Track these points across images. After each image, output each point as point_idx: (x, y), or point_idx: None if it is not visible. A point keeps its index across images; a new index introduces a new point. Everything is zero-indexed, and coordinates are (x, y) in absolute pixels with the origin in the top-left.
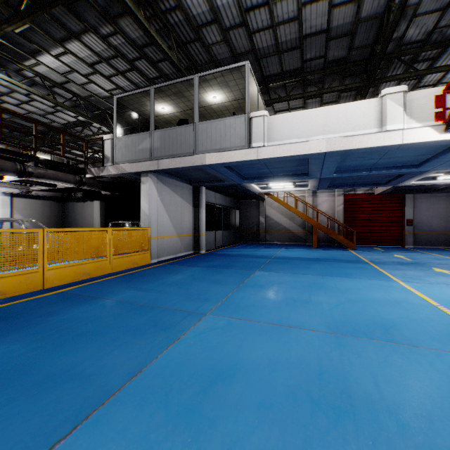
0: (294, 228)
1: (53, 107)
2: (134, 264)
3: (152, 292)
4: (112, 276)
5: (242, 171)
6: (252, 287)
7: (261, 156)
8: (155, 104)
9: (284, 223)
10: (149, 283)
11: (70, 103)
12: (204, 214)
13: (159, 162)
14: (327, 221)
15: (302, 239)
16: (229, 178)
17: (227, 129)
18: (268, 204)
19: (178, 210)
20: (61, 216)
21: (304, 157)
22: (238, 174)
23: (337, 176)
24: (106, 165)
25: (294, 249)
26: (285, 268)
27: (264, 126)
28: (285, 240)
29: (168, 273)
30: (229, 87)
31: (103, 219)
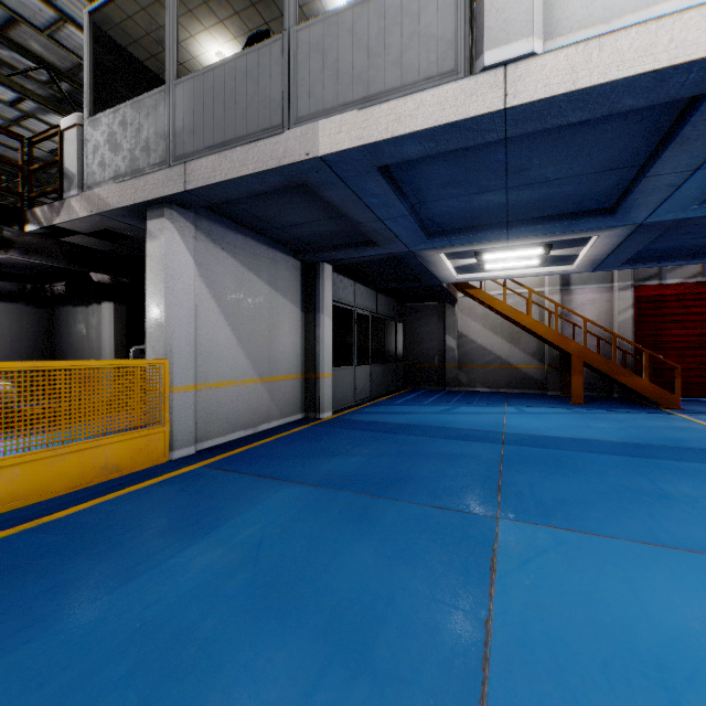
0: (521, 359)
1: (14, 104)
2: (106, 470)
3: None
4: None
5: (426, 202)
6: None
7: (519, 94)
8: (195, 37)
9: (498, 349)
10: (24, 631)
11: (44, 91)
12: (330, 327)
13: (187, 168)
14: (596, 345)
15: (538, 382)
16: (390, 228)
17: (390, 27)
18: (463, 311)
19: (263, 316)
20: (45, 335)
21: (696, 89)
22: (414, 213)
23: (695, 216)
24: (67, 196)
25: (534, 407)
26: (587, 502)
27: None
28: (499, 383)
29: (180, 524)
30: None
31: (122, 341)
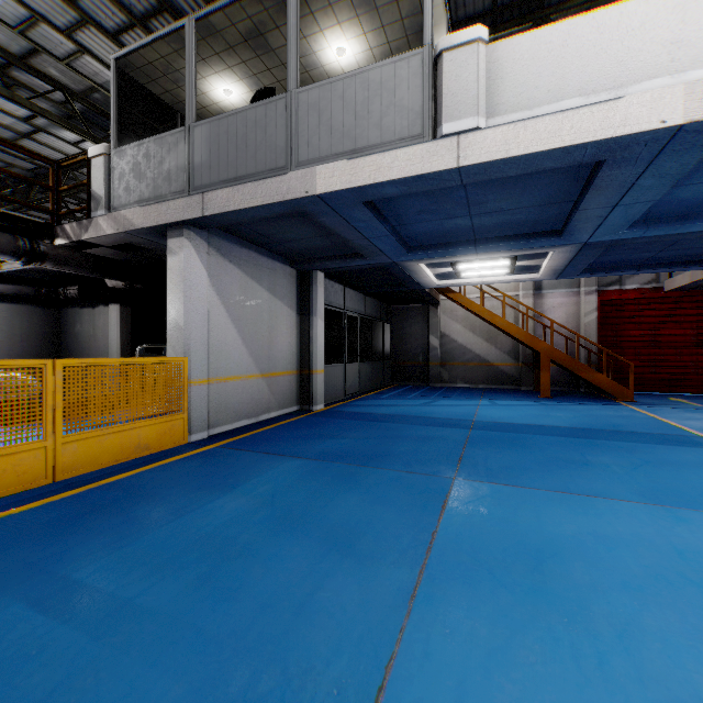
0: (498, 357)
1: (27, 119)
2: (139, 448)
3: (75, 625)
4: (40, 500)
5: (405, 225)
6: (469, 580)
7: (468, 158)
8: (206, 78)
9: (477, 348)
10: (120, 540)
11: (57, 108)
12: (322, 328)
13: (204, 197)
14: (565, 345)
15: (513, 379)
16: (375, 245)
17: (372, 96)
18: (445, 313)
19: (264, 319)
20: (53, 334)
21: (596, 158)
22: (395, 233)
23: (628, 237)
24: (94, 215)
25: (506, 400)
26: (526, 468)
27: (477, 72)
28: (478, 380)
29: (209, 484)
30: (376, 12)
31: (128, 341)
